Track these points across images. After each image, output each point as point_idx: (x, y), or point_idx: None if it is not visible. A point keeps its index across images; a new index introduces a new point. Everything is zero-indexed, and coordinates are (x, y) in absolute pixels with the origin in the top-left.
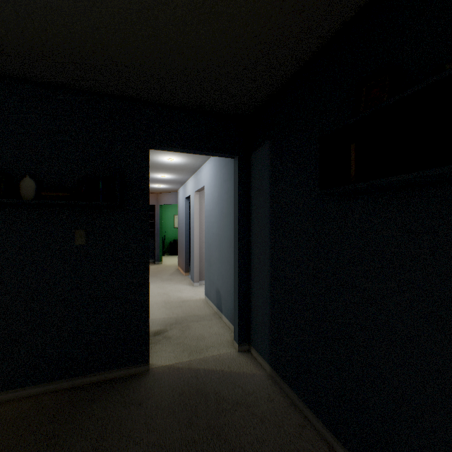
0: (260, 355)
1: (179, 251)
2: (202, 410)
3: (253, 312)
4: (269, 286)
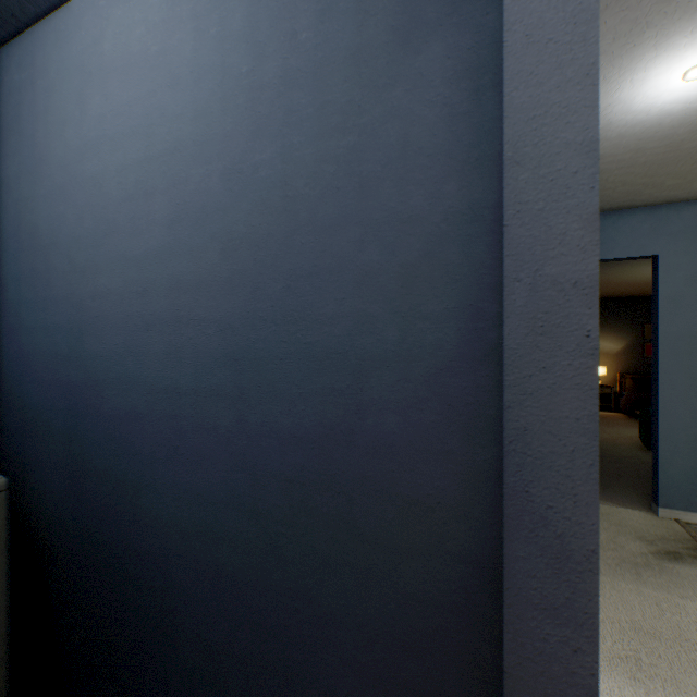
0: None
1: None
2: None
3: None
4: None
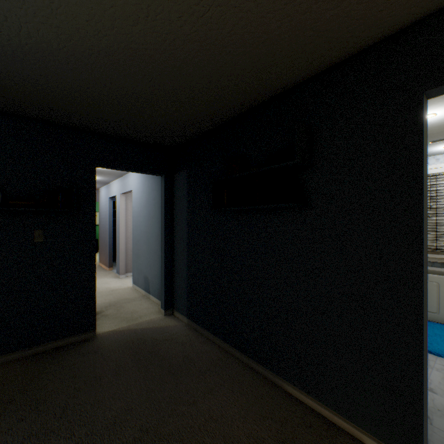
0: (180, 314)
1: (101, 247)
2: (143, 347)
3: (175, 286)
4: (187, 265)
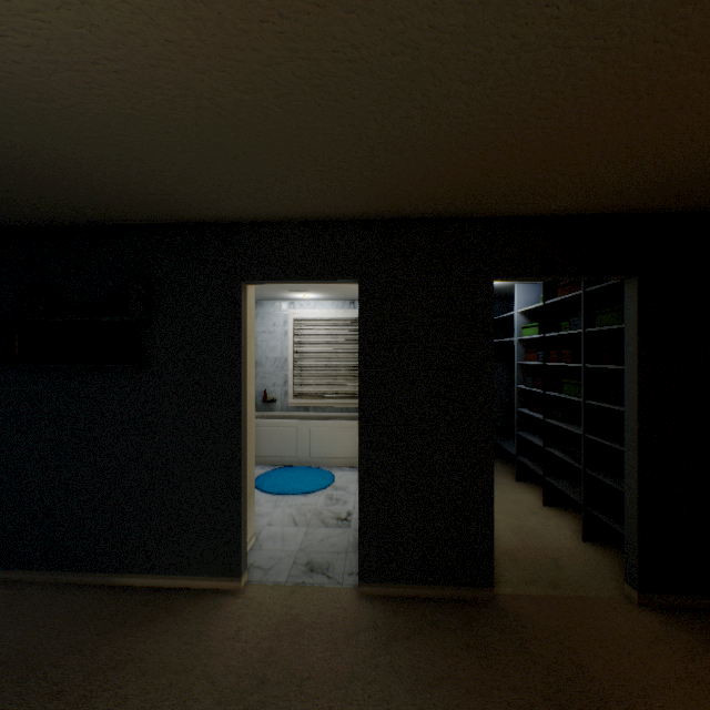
0: None
1: None
2: None
3: None
4: None
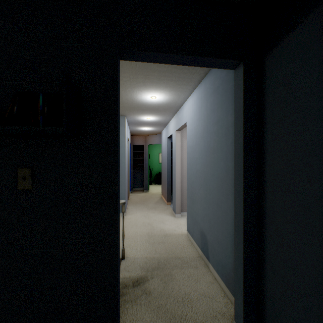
0: None
1: (162, 182)
2: None
3: (270, 295)
4: None
